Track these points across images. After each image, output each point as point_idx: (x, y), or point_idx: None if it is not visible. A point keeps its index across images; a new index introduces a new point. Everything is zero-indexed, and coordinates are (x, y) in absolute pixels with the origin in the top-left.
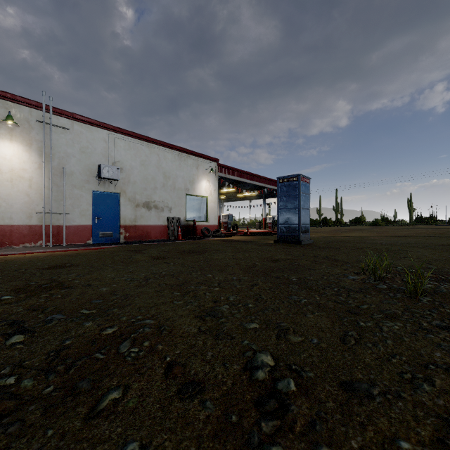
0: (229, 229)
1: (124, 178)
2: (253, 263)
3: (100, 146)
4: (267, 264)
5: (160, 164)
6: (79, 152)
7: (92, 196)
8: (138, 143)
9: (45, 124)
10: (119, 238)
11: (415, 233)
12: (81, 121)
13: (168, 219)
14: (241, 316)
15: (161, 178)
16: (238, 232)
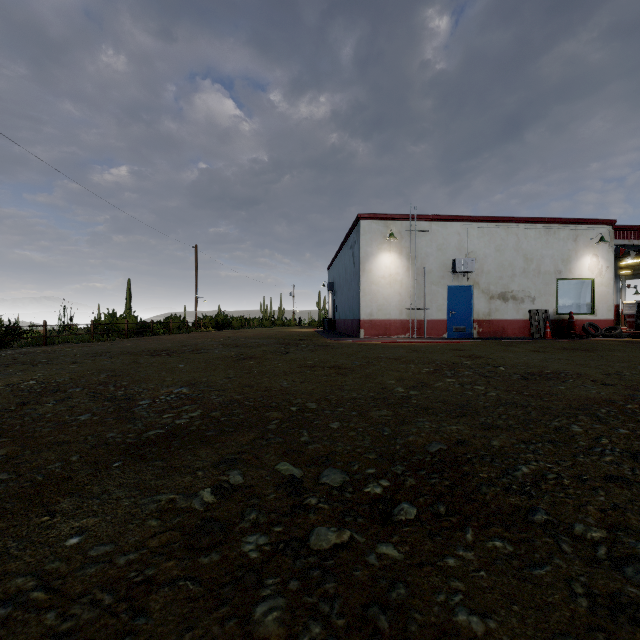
0: (638, 326)
1: (477, 269)
2: None
3: (454, 240)
4: None
5: (519, 245)
6: (436, 250)
7: (446, 291)
8: (493, 227)
9: (411, 232)
10: (471, 334)
11: None
12: (438, 221)
13: (530, 312)
14: None
15: (520, 262)
16: None
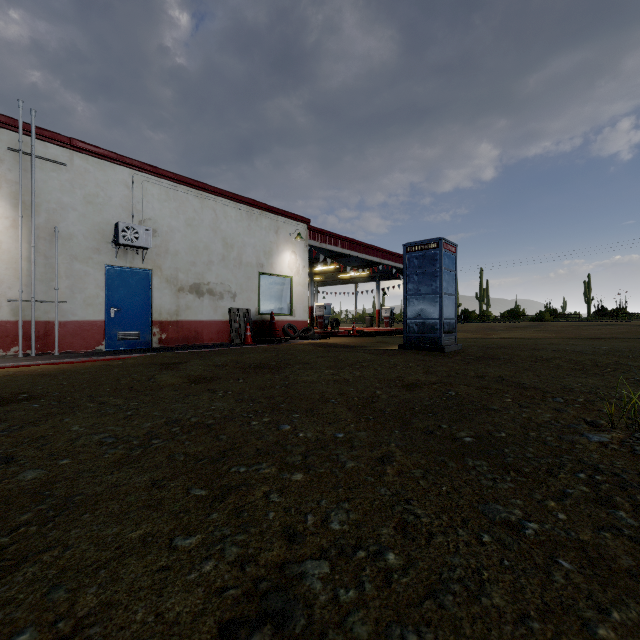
0: (326, 327)
1: (159, 247)
2: (371, 392)
3: (119, 194)
4: (398, 393)
5: (218, 224)
6: (83, 202)
7: (105, 274)
8: (182, 191)
9: (23, 155)
10: (150, 342)
11: (612, 333)
12: (87, 153)
13: (230, 312)
14: (371, 631)
15: (219, 246)
16: (340, 331)
